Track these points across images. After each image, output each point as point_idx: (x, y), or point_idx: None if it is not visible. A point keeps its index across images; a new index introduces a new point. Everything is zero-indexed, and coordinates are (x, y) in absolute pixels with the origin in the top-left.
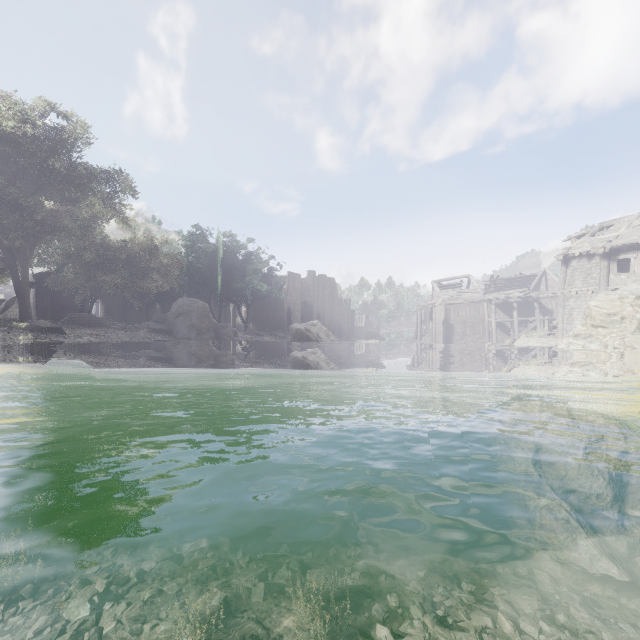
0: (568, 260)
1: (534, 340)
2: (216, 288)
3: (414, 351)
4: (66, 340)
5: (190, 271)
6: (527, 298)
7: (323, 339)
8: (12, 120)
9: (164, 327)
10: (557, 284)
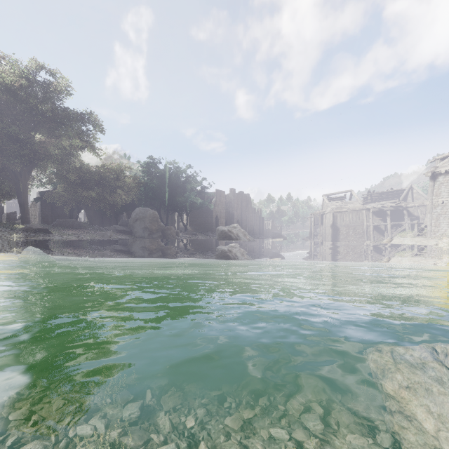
0: (435, 176)
1: (408, 239)
2: (164, 201)
3: (309, 247)
4: (49, 238)
5: (146, 189)
6: (398, 207)
7: (241, 238)
8: (12, 76)
9: (126, 229)
10: (421, 196)
